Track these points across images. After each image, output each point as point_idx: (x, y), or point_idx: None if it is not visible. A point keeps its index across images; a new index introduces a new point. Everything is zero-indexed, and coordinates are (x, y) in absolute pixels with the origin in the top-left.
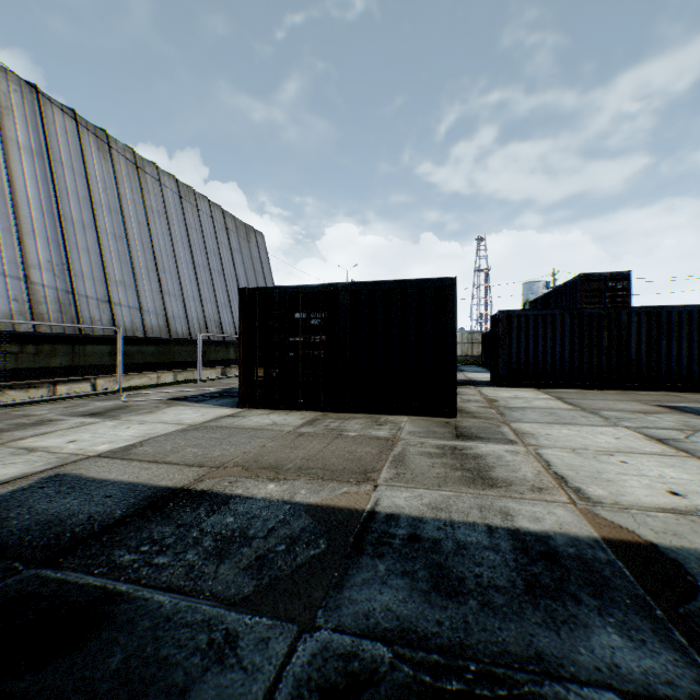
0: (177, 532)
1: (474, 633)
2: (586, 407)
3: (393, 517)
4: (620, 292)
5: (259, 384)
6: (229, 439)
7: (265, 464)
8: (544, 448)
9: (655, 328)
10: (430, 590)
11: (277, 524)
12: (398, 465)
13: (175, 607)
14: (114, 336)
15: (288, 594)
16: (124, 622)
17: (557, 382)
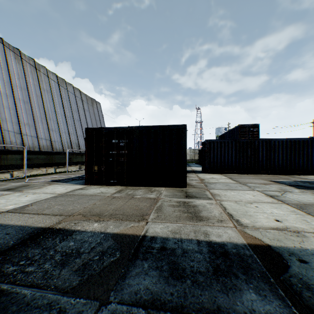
0: (42, 252)
1: (188, 298)
2: (241, 182)
3: (154, 238)
4: (255, 132)
5: (95, 173)
6: (78, 200)
7: (94, 213)
8: (223, 201)
9: (269, 148)
10: (168, 276)
11: (96, 245)
12: (158, 211)
13: (33, 296)
14: (23, 150)
15: (96, 284)
16: (1, 308)
17: (229, 171)
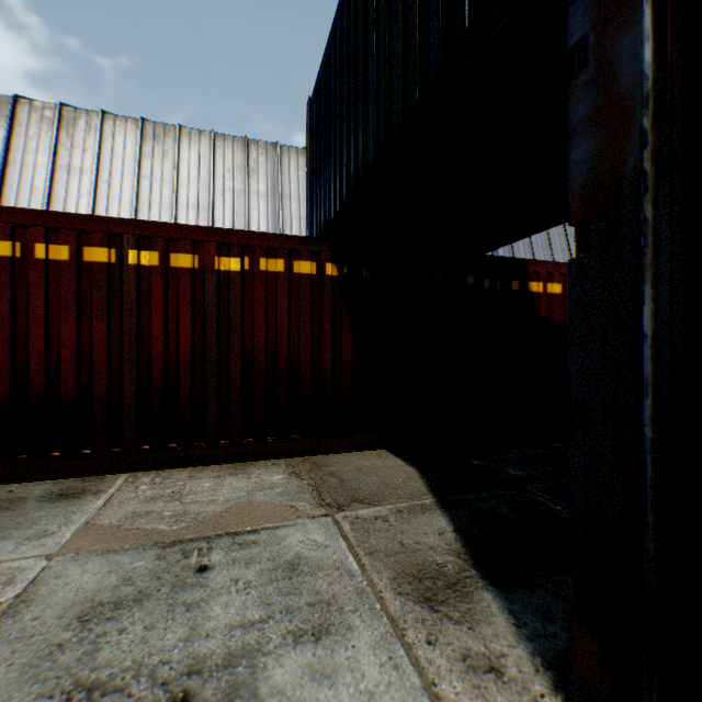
0: None
1: None
2: None
3: None
4: None
5: None
6: None
7: None
8: None
9: None
10: None
11: None
12: None
13: None
14: None
15: None
16: None
17: None
